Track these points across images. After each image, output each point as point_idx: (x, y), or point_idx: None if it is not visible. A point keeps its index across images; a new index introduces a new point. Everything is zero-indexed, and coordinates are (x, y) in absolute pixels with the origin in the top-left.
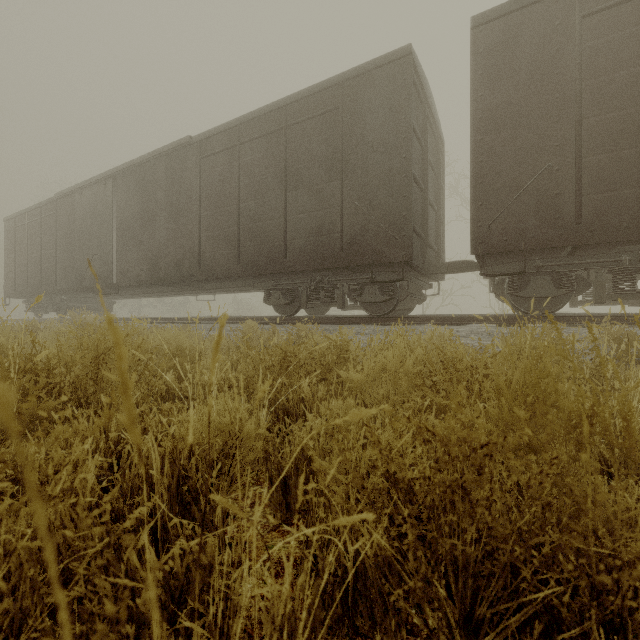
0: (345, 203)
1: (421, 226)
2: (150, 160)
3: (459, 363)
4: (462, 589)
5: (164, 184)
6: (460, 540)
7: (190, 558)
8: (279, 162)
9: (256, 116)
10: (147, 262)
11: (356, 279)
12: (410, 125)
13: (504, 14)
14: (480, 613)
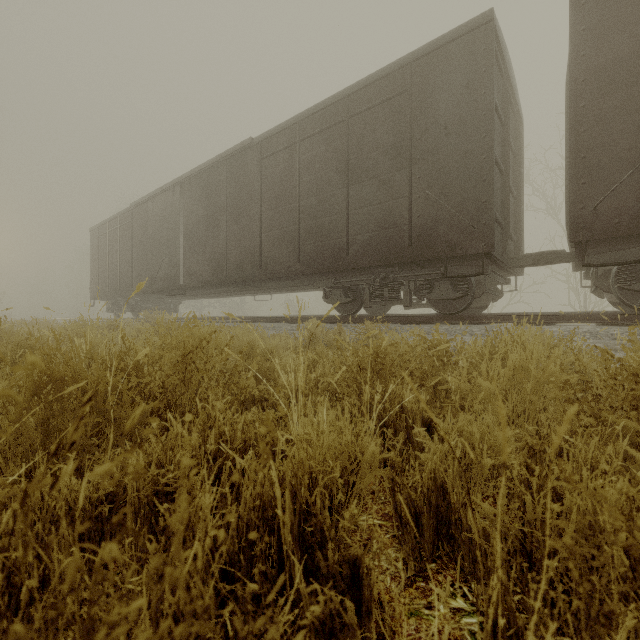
0: (414, 193)
1: (501, 213)
2: (214, 165)
3: None
4: None
5: (227, 187)
6: None
7: None
8: (341, 155)
9: (317, 110)
10: (211, 263)
11: (424, 275)
12: (491, 100)
13: None
14: None
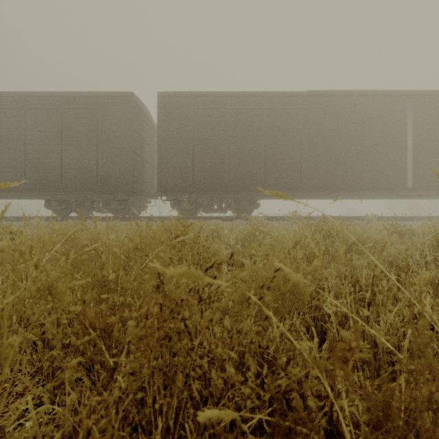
0: (99, 158)
1: (141, 174)
2: None
3: None
4: None
5: None
6: None
7: None
8: (57, 127)
9: (40, 95)
10: None
11: (106, 197)
12: (132, 129)
13: (169, 96)
14: None
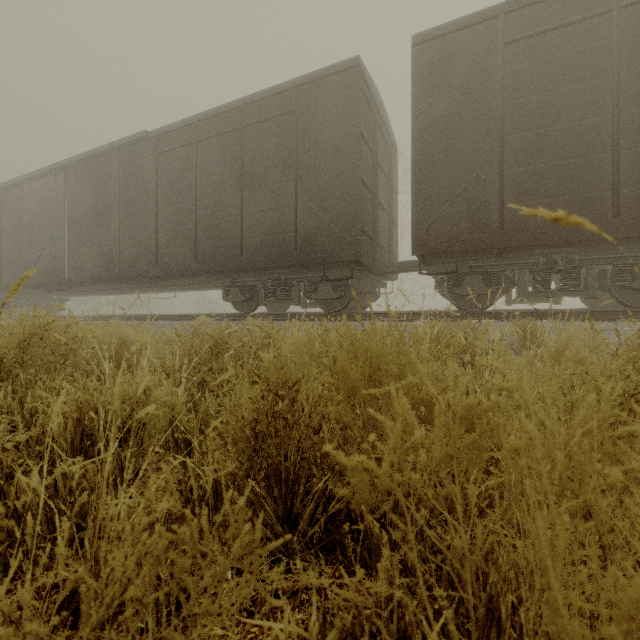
0: (299, 203)
1: (371, 227)
2: (104, 153)
3: (350, 343)
4: (286, 495)
5: (119, 178)
6: (282, 457)
7: (72, 483)
8: (236, 161)
9: (213, 115)
10: (101, 258)
11: (311, 277)
12: (358, 132)
13: (440, 35)
14: (296, 510)
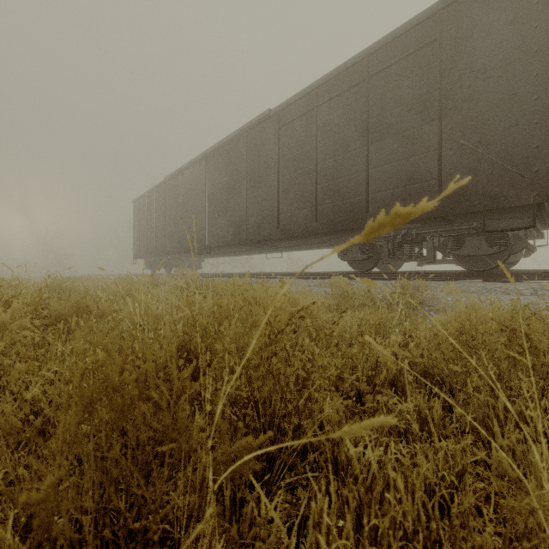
0: (444, 145)
1: None
2: (235, 138)
3: None
4: None
5: (246, 157)
6: None
7: None
8: (360, 115)
9: (335, 75)
10: (232, 226)
11: (452, 230)
12: (545, 33)
13: None
14: None
